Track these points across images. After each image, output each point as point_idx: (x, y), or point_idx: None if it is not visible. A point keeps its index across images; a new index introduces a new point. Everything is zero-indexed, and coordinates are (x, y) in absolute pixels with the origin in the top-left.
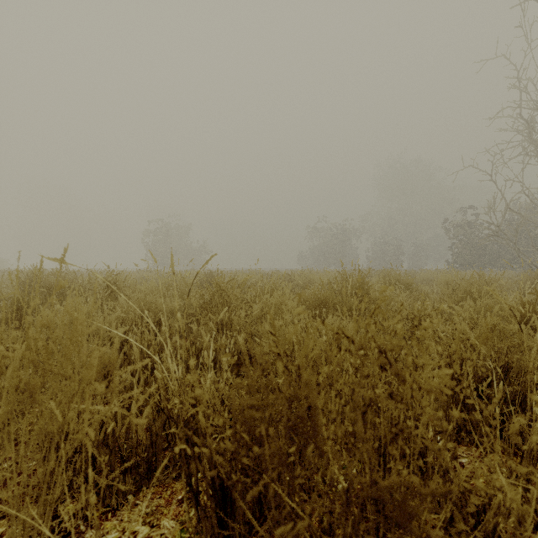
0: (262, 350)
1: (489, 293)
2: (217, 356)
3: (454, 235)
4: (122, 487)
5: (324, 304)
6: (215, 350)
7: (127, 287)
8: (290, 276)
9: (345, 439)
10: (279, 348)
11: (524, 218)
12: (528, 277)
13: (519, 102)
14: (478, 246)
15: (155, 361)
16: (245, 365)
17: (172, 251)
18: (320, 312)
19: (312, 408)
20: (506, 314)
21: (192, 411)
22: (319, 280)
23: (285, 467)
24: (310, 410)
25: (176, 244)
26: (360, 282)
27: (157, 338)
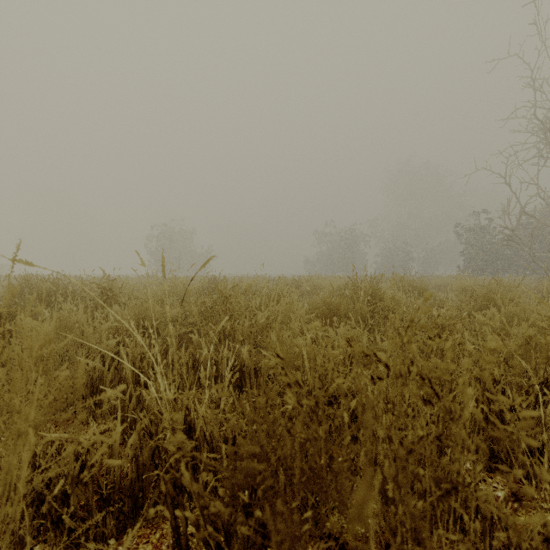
0: (268, 363)
1: (514, 300)
2: (218, 369)
3: (466, 240)
4: (91, 546)
5: (335, 312)
6: (217, 363)
7: (124, 293)
8: (297, 282)
9: (384, 511)
10: (290, 377)
11: (540, 222)
12: (547, 283)
13: (535, 102)
14: (491, 251)
15: (150, 376)
16: (249, 379)
17: (176, 257)
18: (331, 320)
19: (335, 460)
20: (544, 325)
21: (176, 455)
22: (328, 286)
23: (298, 543)
24: (332, 461)
25: (180, 249)
26: (372, 289)
27: (152, 350)
